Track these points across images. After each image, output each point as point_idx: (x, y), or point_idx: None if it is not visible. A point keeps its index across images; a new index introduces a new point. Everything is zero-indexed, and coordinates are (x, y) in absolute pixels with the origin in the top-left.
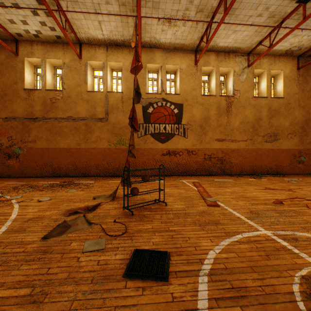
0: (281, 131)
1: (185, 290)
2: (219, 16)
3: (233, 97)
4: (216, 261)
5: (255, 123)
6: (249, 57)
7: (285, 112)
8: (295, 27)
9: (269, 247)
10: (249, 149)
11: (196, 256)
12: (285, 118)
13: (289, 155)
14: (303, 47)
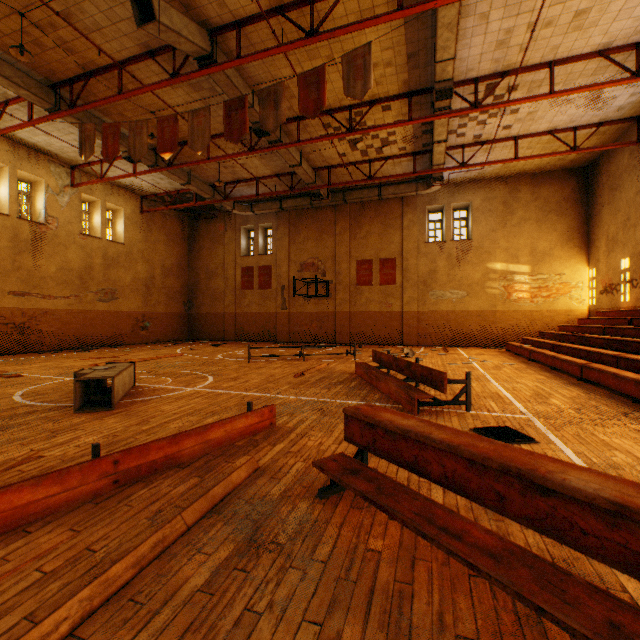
0: (122, 288)
1: (4, 400)
2: (21, 108)
3: (47, 226)
4: (26, 392)
5: (85, 273)
6: (74, 173)
7: (127, 263)
8: (128, 176)
9: (70, 382)
10: (75, 310)
11: (7, 394)
12: (127, 271)
13: (133, 320)
14: (146, 190)
